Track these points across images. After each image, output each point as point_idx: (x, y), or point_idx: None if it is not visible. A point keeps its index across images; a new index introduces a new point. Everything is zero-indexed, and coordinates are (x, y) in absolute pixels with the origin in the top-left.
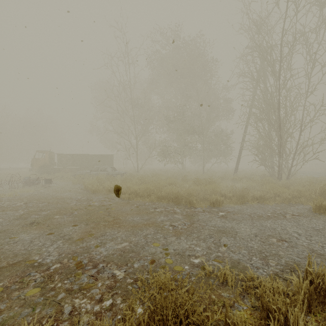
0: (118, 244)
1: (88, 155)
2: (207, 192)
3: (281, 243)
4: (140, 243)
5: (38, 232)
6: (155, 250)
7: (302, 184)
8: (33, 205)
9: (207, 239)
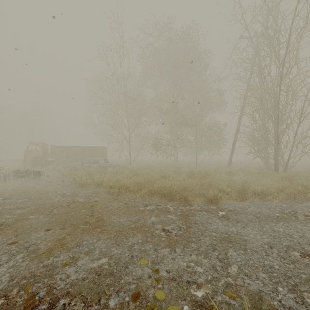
0: (94, 260)
1: (81, 147)
2: (203, 187)
3: (308, 259)
4: (123, 259)
5: (0, 240)
6: (141, 273)
7: (304, 178)
8: (11, 201)
9: (209, 252)
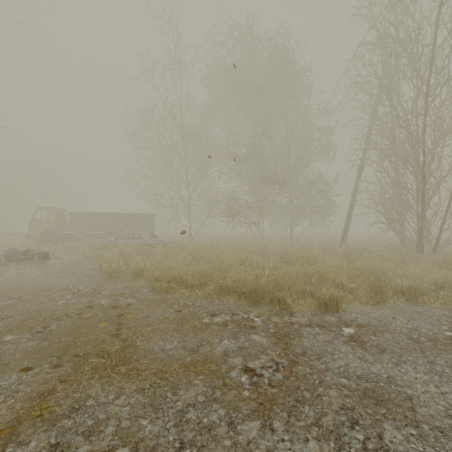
0: None
1: (116, 214)
2: (309, 280)
3: None
4: None
5: None
6: None
7: None
8: None
9: (343, 431)
